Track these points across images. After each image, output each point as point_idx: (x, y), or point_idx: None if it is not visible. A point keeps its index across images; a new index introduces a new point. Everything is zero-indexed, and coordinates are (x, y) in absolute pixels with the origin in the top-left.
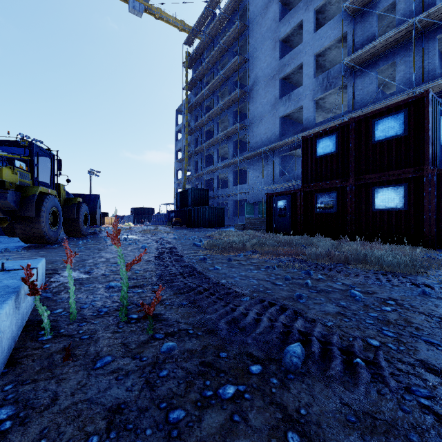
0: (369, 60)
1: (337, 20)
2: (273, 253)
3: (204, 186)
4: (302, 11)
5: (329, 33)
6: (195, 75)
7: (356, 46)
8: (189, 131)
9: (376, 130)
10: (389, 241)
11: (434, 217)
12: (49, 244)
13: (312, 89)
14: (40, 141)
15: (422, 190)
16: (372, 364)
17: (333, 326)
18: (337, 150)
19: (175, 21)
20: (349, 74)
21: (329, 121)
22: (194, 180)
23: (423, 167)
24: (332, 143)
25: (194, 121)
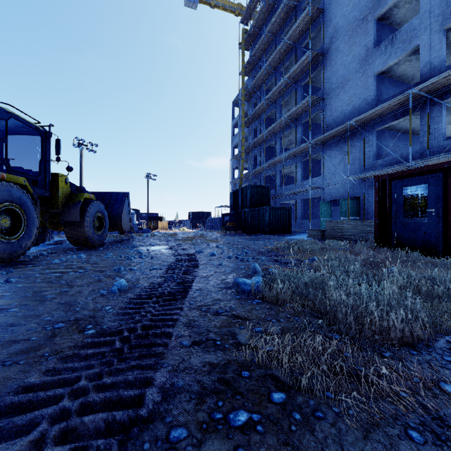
0: None
1: None
2: None
3: (264, 184)
4: None
5: None
6: (253, 54)
7: None
8: (246, 122)
9: None
10: None
11: None
12: (10, 262)
13: (439, 12)
14: (95, 144)
15: None
16: None
17: None
18: None
19: (232, 5)
20: None
21: None
22: (252, 178)
23: None
24: None
25: (252, 110)
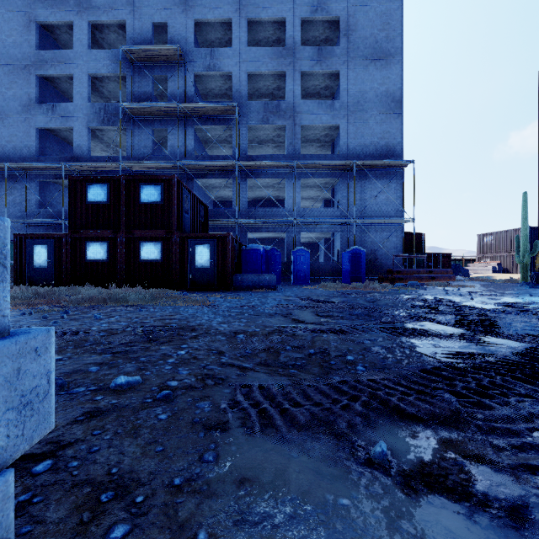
0: (146, 116)
1: (116, 54)
2: (29, 304)
3: None
4: (73, 11)
5: (107, 62)
6: None
7: (135, 95)
8: None
9: (142, 193)
10: (152, 286)
11: (178, 268)
12: None
13: (87, 114)
14: None
15: (172, 247)
16: (88, 333)
17: (75, 328)
18: (109, 201)
19: None
20: (128, 119)
21: (106, 161)
22: None
23: (172, 230)
24: (104, 193)
25: None
